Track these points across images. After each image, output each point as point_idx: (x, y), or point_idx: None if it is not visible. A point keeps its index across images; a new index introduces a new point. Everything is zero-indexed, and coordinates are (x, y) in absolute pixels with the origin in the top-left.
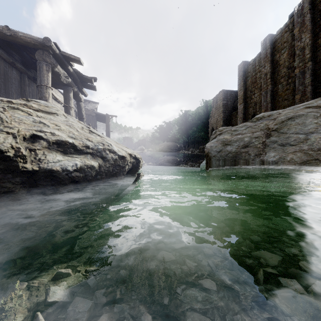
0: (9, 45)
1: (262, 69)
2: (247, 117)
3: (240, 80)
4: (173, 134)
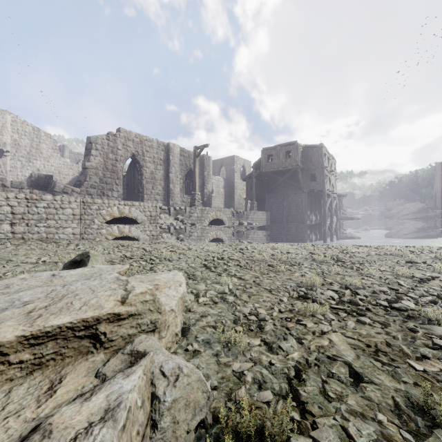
0: None
1: None
2: None
3: None
4: None
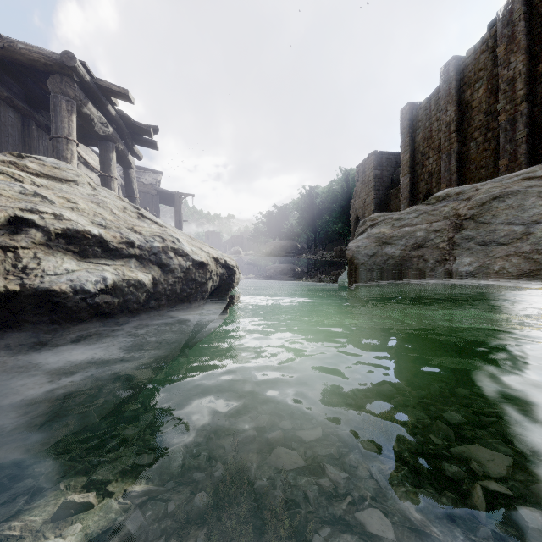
0: (2, 66)
1: (442, 116)
2: (415, 198)
3: (404, 135)
4: (290, 226)
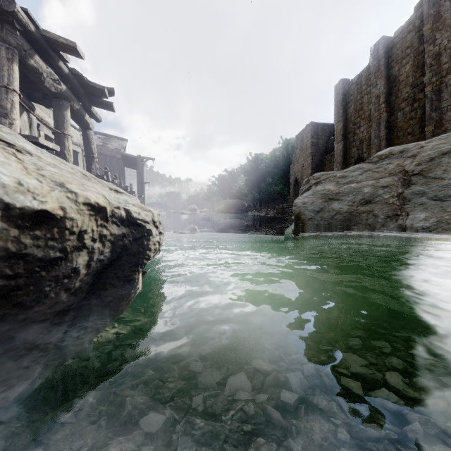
0: None
1: (372, 90)
2: (348, 162)
3: (338, 107)
4: (239, 187)
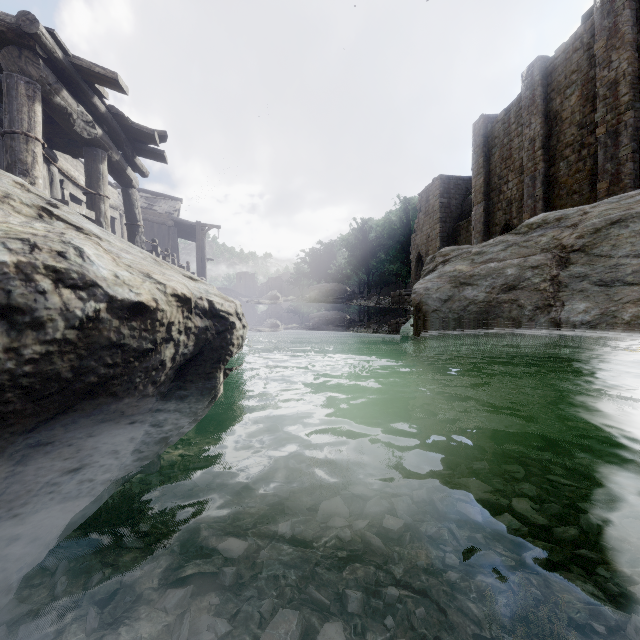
0: None
1: (525, 131)
2: (491, 231)
3: (477, 154)
4: (339, 266)
